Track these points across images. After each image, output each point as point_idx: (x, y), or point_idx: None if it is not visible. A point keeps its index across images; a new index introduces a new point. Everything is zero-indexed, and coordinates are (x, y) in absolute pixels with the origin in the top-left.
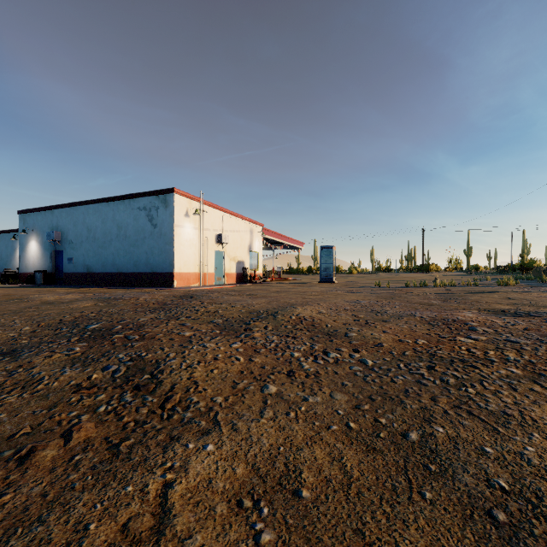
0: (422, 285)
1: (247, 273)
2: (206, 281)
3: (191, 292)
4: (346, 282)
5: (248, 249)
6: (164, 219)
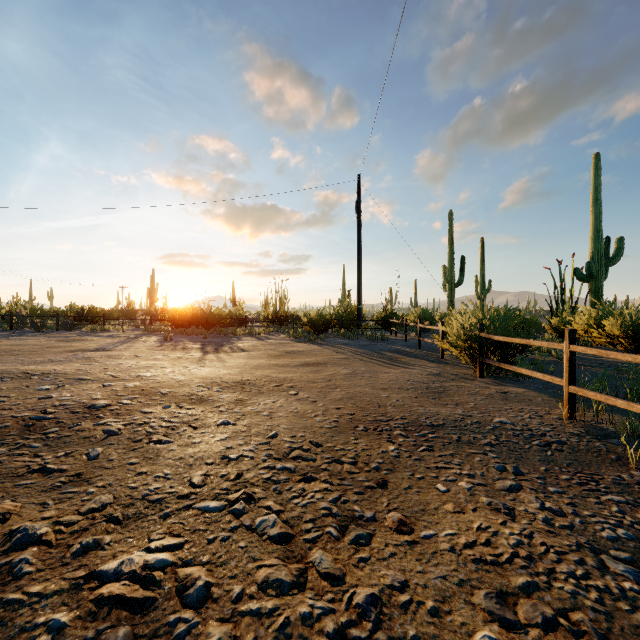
0: None
1: None
2: None
3: None
4: None
5: None
6: None
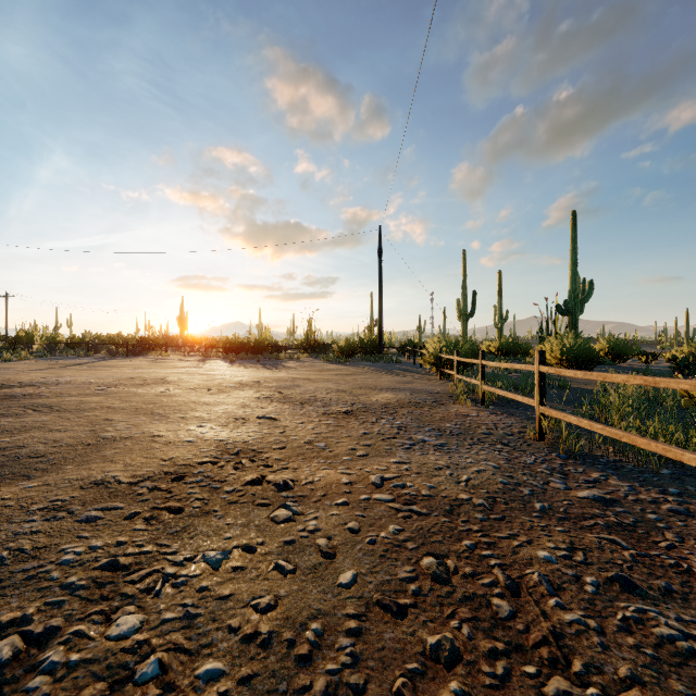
0: None
1: None
2: None
3: None
4: None
5: None
6: None
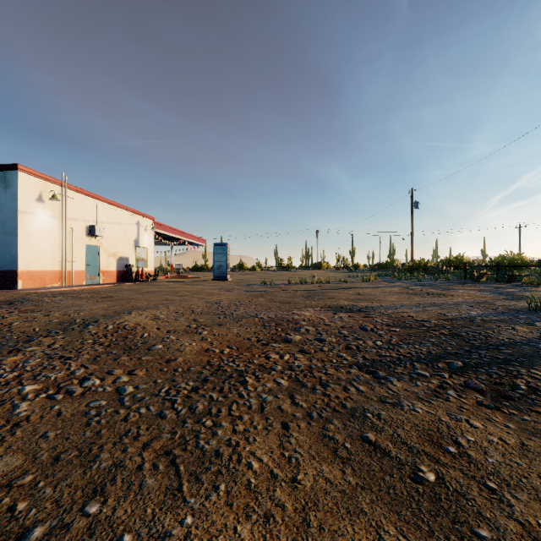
0: (302, 282)
1: (132, 270)
2: (71, 281)
3: (30, 296)
4: (241, 280)
5: (134, 244)
6: (3, 202)
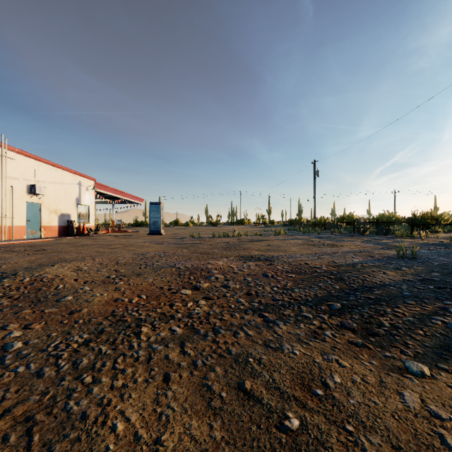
0: (225, 235)
1: (74, 225)
2: (12, 235)
3: None
4: (173, 234)
5: (75, 202)
6: None
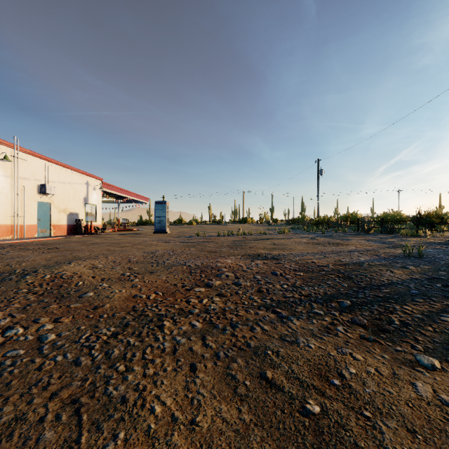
0: (229, 234)
1: (82, 224)
2: (23, 234)
3: None
4: (178, 232)
5: (83, 202)
6: None
